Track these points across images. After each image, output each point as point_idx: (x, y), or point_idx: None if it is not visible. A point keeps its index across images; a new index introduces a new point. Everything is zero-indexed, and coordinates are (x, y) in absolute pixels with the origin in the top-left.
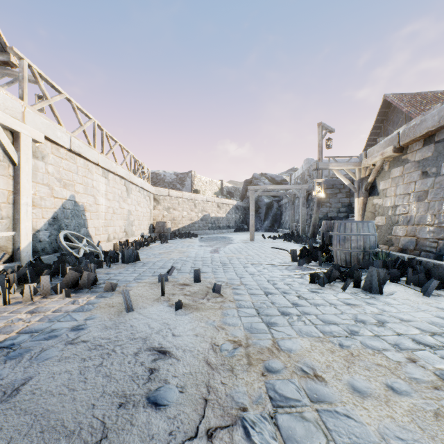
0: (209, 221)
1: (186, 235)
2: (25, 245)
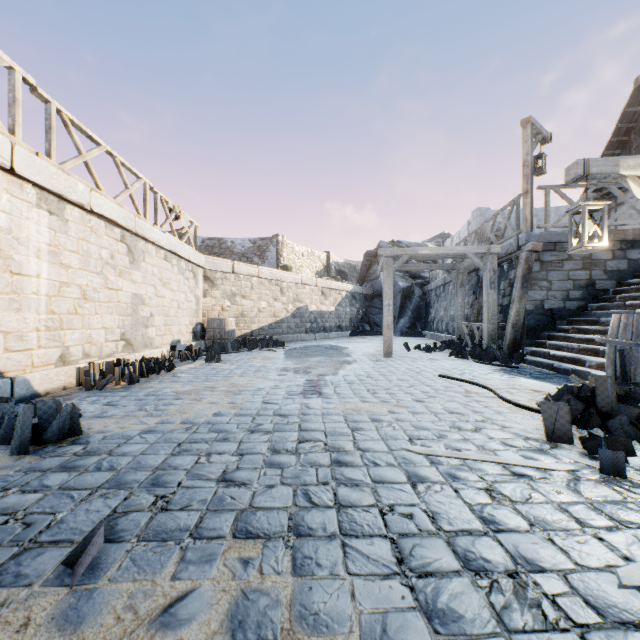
0: (307, 318)
1: (264, 343)
2: None
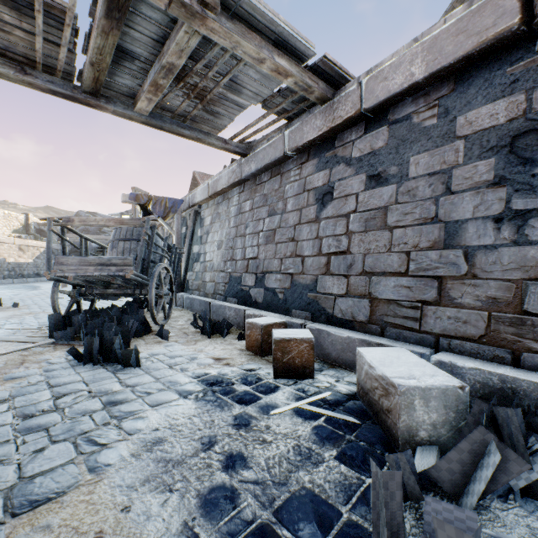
0: (6, 268)
1: None
2: None
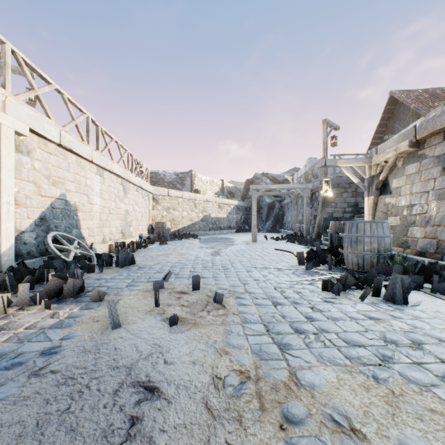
0: (210, 222)
1: (186, 236)
2: (6, 248)
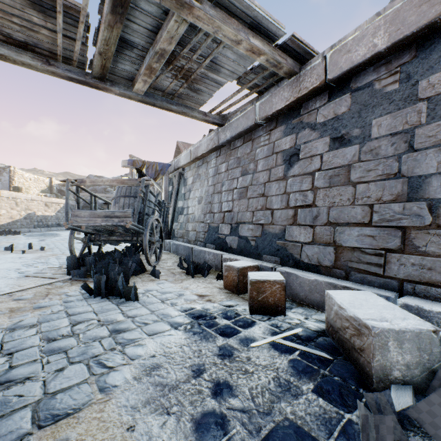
0: (35, 219)
1: (8, 233)
2: None
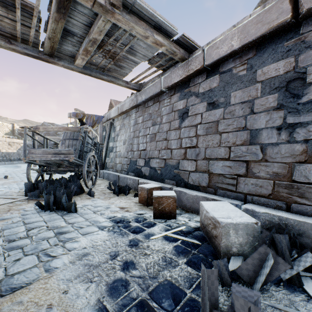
0: (0, 155)
1: None
2: None
